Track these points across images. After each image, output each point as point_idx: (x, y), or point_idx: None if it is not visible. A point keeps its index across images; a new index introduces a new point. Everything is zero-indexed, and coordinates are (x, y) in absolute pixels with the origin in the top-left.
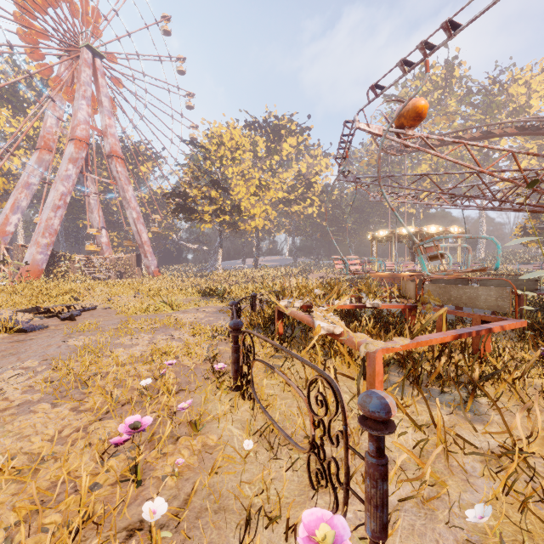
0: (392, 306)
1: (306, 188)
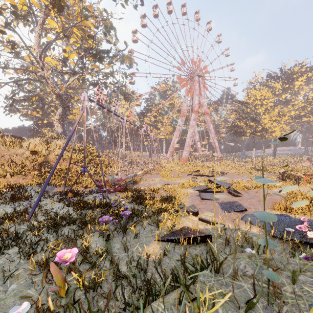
0: None
1: None
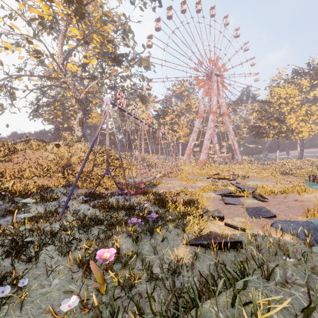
0: None
1: None
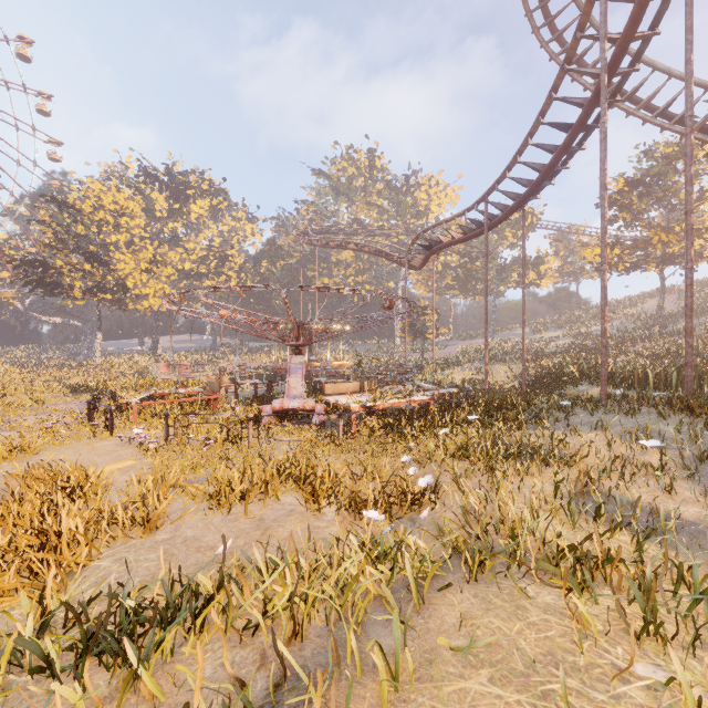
0: (191, 392)
1: (220, 261)
